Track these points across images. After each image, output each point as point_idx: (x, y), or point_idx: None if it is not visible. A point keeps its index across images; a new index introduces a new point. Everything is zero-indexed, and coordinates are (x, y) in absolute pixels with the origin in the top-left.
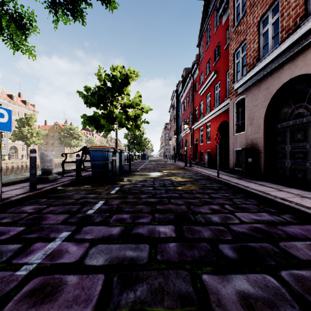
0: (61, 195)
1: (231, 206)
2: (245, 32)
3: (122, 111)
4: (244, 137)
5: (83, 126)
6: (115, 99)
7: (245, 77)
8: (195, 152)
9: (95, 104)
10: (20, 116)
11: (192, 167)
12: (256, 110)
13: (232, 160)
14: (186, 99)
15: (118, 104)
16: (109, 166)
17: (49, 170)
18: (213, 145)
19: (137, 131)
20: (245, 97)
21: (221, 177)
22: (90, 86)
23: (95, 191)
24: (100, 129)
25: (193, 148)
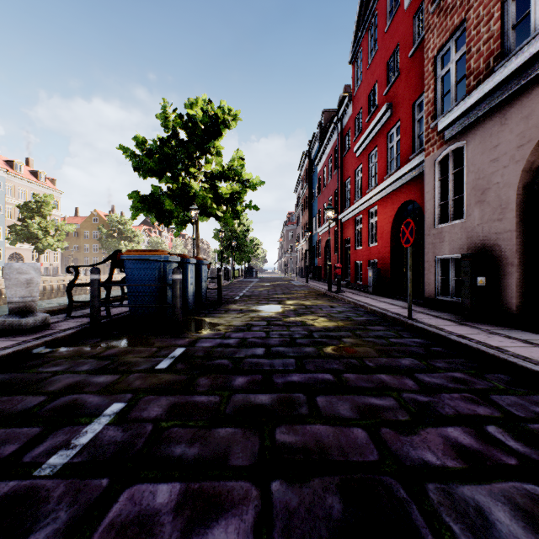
0: (22, 377)
1: (508, 430)
2: (464, 4)
3: (207, 185)
4: (461, 231)
5: (133, 214)
6: (195, 164)
7: (468, 99)
8: (345, 264)
9: (155, 171)
10: (28, 199)
11: (342, 294)
12: (495, 170)
13: (431, 280)
14: (327, 165)
15: (201, 174)
16: (168, 295)
17: (26, 306)
18: (383, 250)
19: (238, 226)
20: (465, 145)
21: (415, 317)
22: (144, 137)
23: (120, 360)
24: (167, 219)
25: (342, 256)
